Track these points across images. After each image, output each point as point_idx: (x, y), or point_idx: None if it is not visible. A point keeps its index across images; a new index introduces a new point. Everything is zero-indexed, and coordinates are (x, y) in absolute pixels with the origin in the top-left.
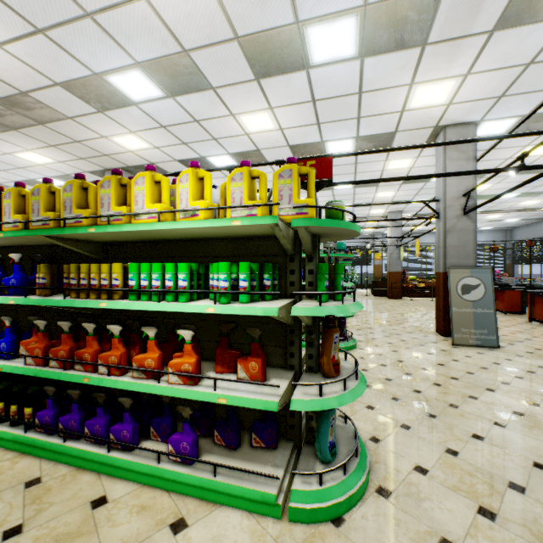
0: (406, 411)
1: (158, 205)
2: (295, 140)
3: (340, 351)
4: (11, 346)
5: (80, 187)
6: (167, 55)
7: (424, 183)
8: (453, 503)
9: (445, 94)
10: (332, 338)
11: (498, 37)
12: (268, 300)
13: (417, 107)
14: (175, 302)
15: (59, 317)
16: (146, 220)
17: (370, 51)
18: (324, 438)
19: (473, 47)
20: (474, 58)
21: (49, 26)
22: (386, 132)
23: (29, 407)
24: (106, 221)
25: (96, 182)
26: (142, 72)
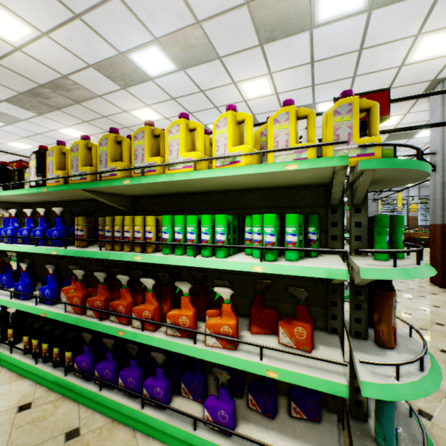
0: (444, 376)
1: (193, 153)
2: None
3: None
4: (54, 292)
5: (114, 140)
6: (182, 28)
7: (407, 140)
8: None
9: None
10: (391, 302)
11: None
12: (314, 257)
13: (417, 60)
14: (212, 257)
15: (95, 267)
16: (180, 169)
17: (380, 1)
18: (389, 423)
19: None
20: None
21: (84, 11)
22: None
23: (68, 351)
24: (140, 172)
25: (127, 137)
26: (159, 47)
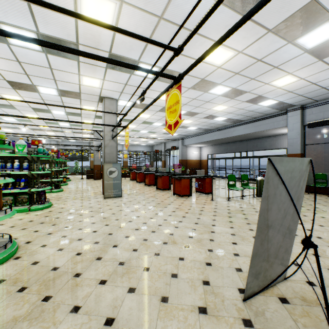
0: (56, 228)
1: None
2: (11, 78)
3: (38, 210)
4: None
5: None
6: None
7: None
8: (49, 251)
9: (98, 84)
10: None
11: (110, 71)
12: None
13: (87, 85)
14: None
15: None
16: None
17: (49, 52)
18: None
19: (102, 71)
20: (104, 74)
21: None
22: (75, 91)
23: None
24: None
25: None
26: None
